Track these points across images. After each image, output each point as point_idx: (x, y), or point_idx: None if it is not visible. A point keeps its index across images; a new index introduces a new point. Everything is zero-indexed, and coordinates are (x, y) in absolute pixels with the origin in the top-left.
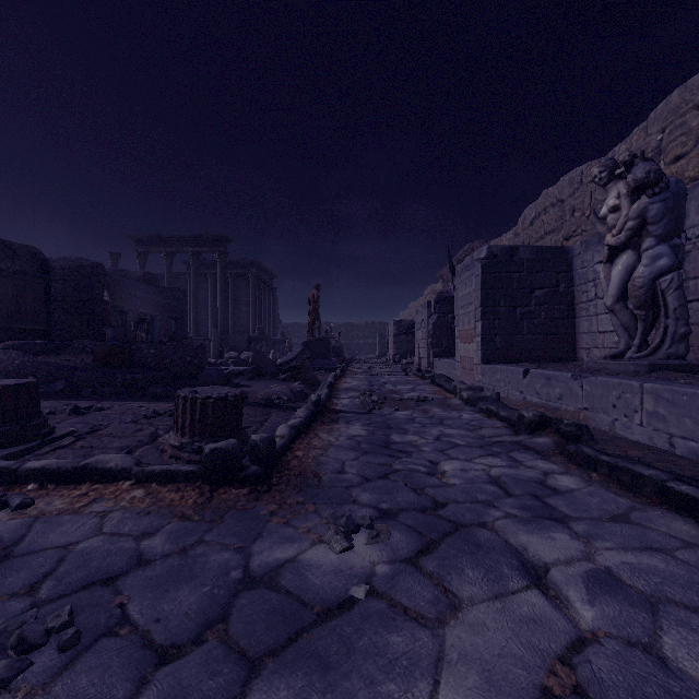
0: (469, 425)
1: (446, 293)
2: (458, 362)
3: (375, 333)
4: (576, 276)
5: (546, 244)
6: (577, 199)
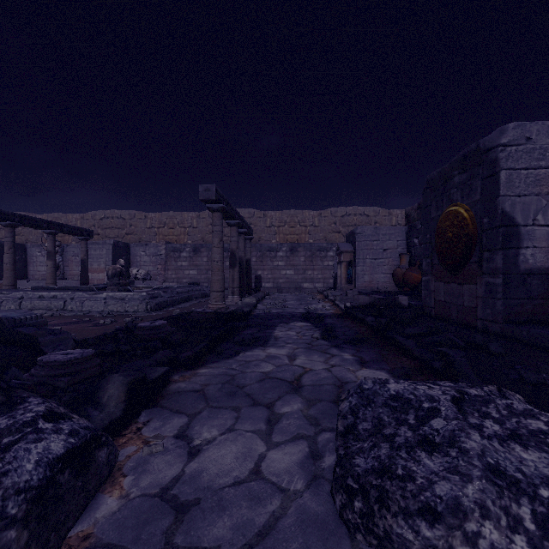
0: None
1: None
2: None
3: None
4: (29, 254)
5: (2, 233)
6: None
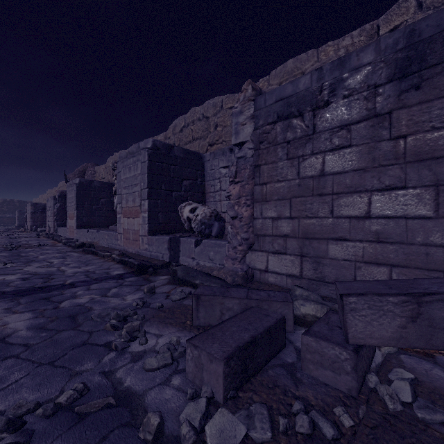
0: (58, 249)
1: (65, 192)
2: (68, 228)
3: (14, 209)
4: None
5: None
6: None
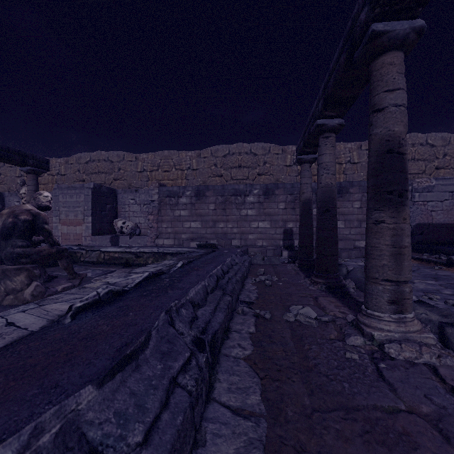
0: None
1: None
2: None
3: None
4: (6, 204)
5: None
6: (3, 170)
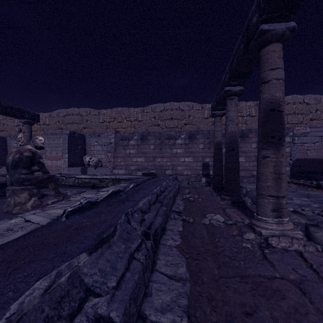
0: None
1: None
2: None
3: None
4: (8, 145)
5: None
6: (5, 121)
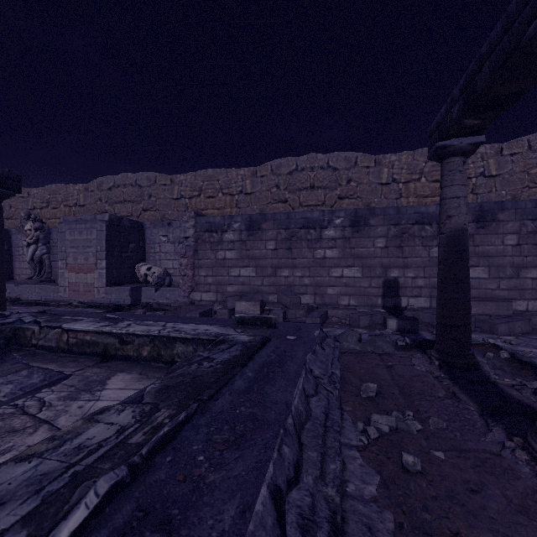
0: None
1: None
2: None
3: None
4: (14, 243)
5: None
6: (13, 202)
